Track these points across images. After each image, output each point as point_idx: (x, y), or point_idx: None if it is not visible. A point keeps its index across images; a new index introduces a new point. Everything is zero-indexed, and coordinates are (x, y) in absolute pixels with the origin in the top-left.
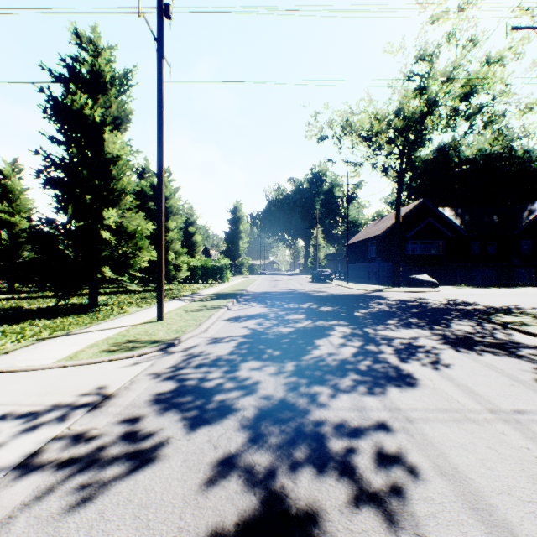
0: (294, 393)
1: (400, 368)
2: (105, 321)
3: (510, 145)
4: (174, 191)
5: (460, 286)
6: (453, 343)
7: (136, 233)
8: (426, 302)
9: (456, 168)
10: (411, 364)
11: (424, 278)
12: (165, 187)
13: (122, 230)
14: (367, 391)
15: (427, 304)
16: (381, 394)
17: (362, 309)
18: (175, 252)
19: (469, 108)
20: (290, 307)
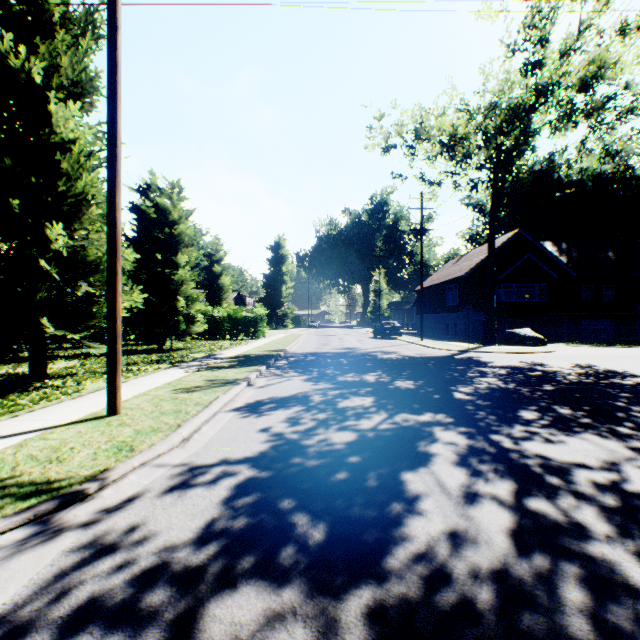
0: None
1: None
2: (9, 417)
3: (626, 163)
4: (187, 214)
5: (573, 344)
6: None
7: (101, 264)
8: (553, 371)
9: (556, 192)
10: None
11: (528, 334)
12: (173, 207)
13: (80, 258)
14: None
15: (557, 374)
16: None
17: (463, 384)
18: (187, 297)
19: (591, 100)
20: (347, 381)
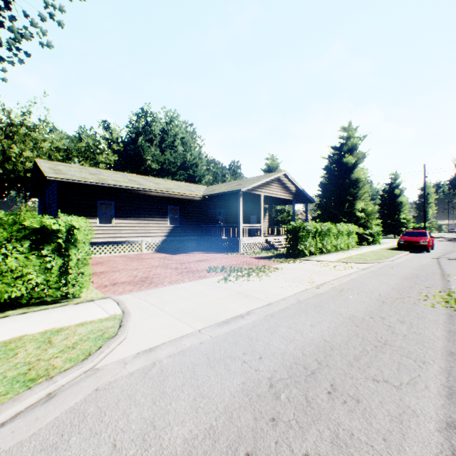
0: None
1: None
2: None
3: None
4: None
5: None
6: None
7: (409, 220)
8: None
9: None
10: None
11: None
12: None
13: (404, 219)
14: None
15: None
16: None
17: None
18: None
19: None
20: None
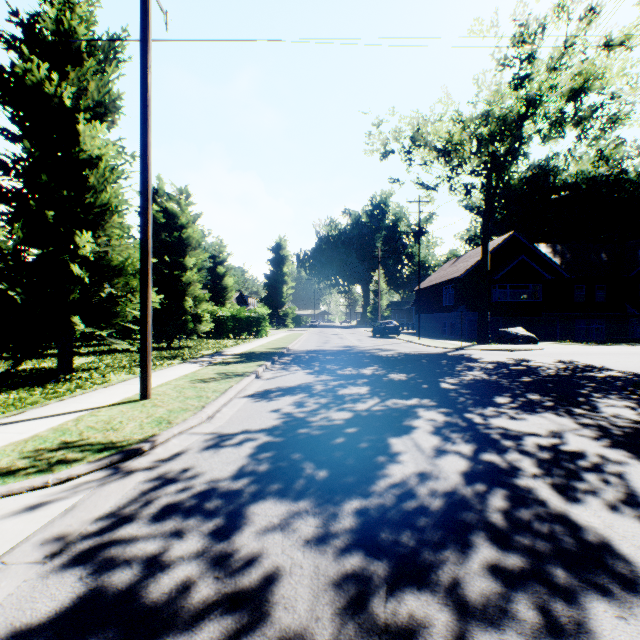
0: (359, 626)
1: (576, 521)
2: (57, 401)
3: (620, 166)
4: (194, 218)
5: (564, 342)
6: (630, 447)
7: (124, 268)
8: (535, 366)
9: (552, 195)
10: (590, 507)
11: (520, 332)
12: (181, 212)
13: (105, 263)
14: (541, 616)
15: (538, 368)
16: (582, 634)
17: (450, 377)
18: (195, 297)
19: (580, 110)
20: (346, 374)
